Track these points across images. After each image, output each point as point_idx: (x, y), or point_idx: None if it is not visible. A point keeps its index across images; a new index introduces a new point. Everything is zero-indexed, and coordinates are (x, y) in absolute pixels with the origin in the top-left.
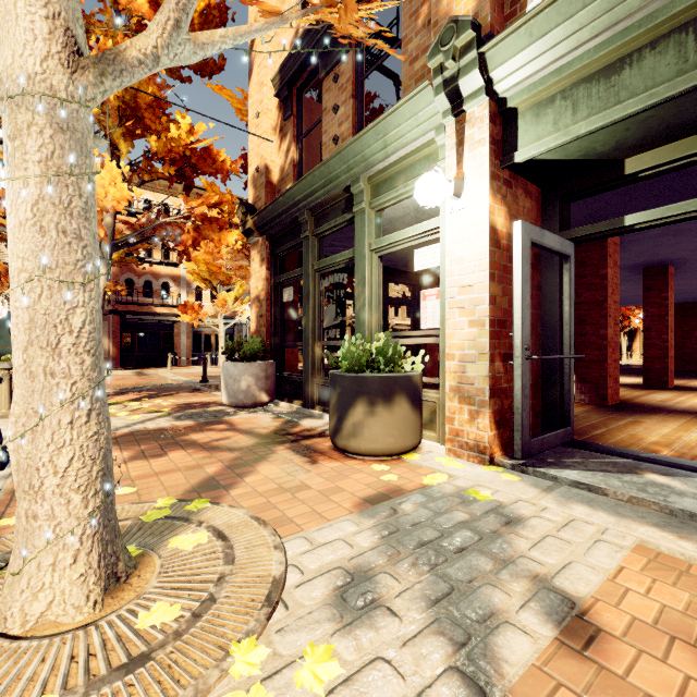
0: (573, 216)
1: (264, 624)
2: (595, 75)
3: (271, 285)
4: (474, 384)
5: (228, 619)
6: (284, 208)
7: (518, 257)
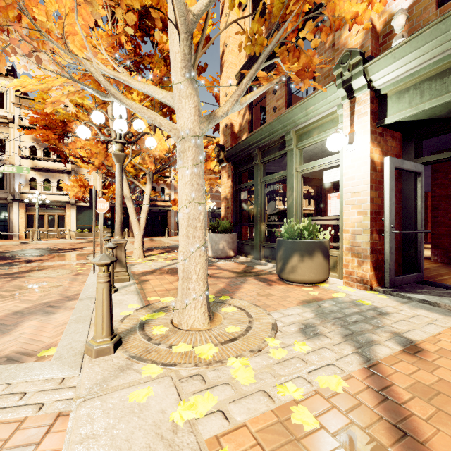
0: (427, 142)
1: (274, 335)
2: (433, 77)
3: (234, 190)
4: (360, 246)
5: (259, 332)
6: (243, 148)
7: (387, 177)
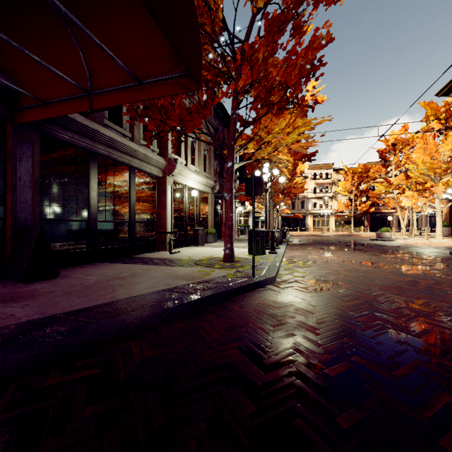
0: None
1: None
2: None
3: (449, 211)
4: None
5: None
6: None
7: None
